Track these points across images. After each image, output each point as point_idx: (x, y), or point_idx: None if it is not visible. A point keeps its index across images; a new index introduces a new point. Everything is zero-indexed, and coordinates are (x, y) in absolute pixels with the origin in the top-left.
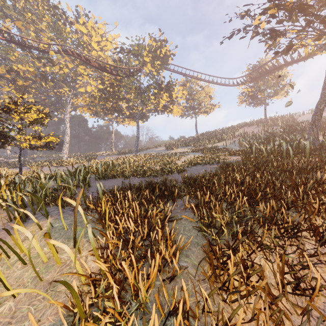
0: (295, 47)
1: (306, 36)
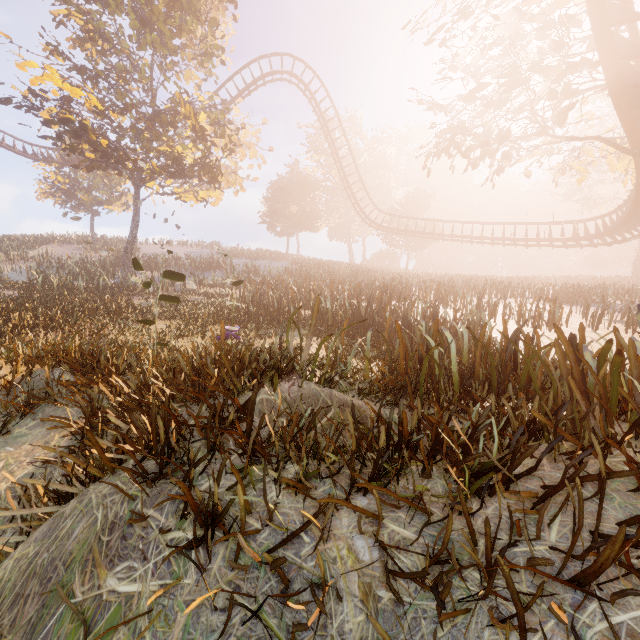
0: (113, 159)
1: (123, 157)
